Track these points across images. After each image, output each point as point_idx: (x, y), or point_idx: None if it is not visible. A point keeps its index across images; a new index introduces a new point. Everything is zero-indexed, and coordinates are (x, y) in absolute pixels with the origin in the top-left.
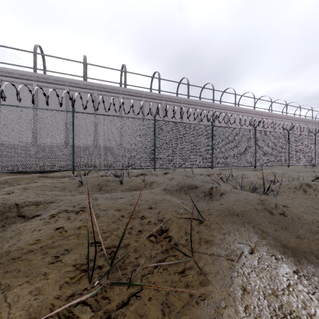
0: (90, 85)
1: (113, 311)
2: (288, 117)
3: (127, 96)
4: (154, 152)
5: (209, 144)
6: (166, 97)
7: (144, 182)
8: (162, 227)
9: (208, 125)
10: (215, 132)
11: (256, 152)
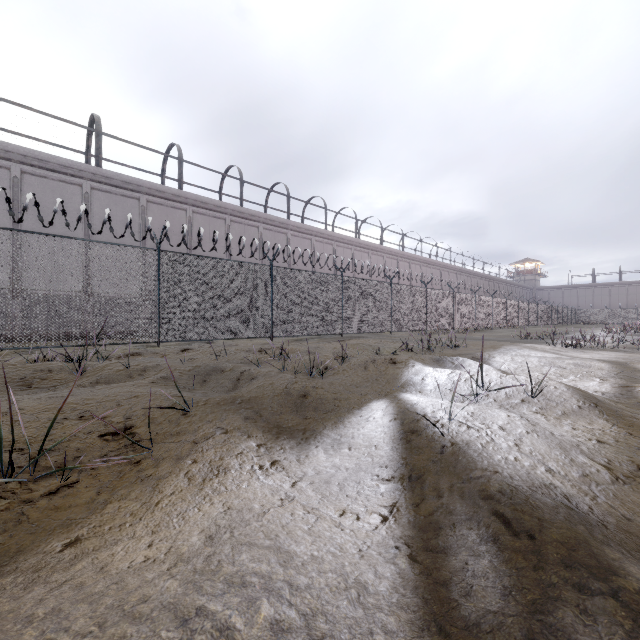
0: (2, 149)
1: (36, 498)
2: (406, 255)
3: (105, 187)
4: (158, 312)
5: (265, 298)
6: (196, 200)
7: (129, 368)
8: (127, 423)
9: (264, 265)
10: (276, 278)
11: (344, 312)
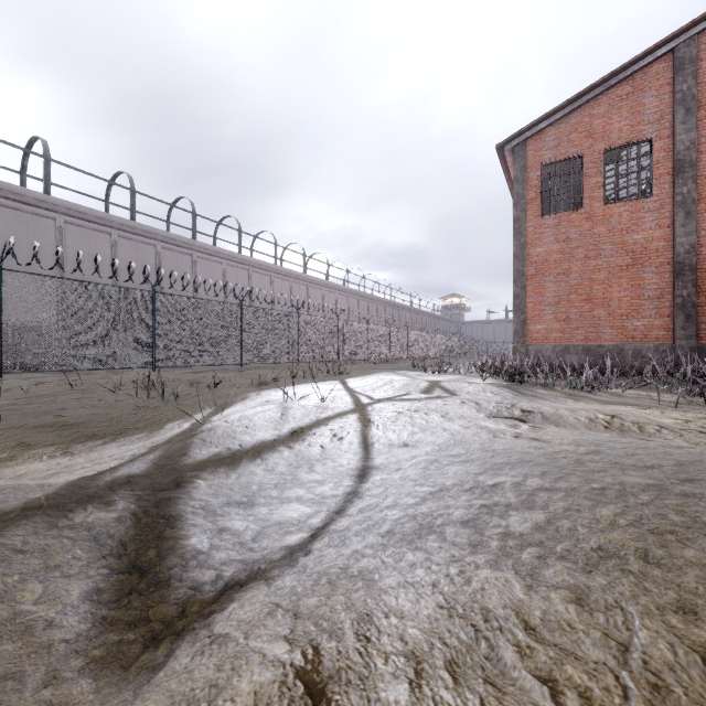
0: None
1: None
2: (331, 285)
3: None
4: None
5: (146, 326)
6: (69, 208)
7: None
8: None
9: (145, 291)
10: (160, 305)
11: (244, 342)
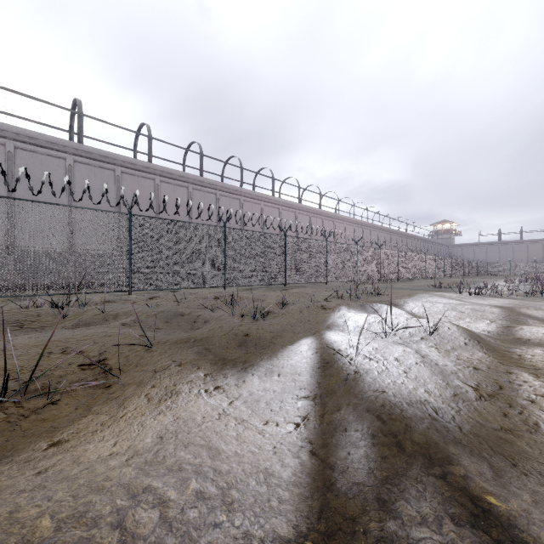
0: None
1: (27, 413)
2: (341, 218)
3: (85, 160)
4: (130, 266)
5: (220, 254)
6: (163, 171)
7: (104, 312)
8: (101, 357)
9: (219, 227)
10: (229, 237)
11: (287, 266)
